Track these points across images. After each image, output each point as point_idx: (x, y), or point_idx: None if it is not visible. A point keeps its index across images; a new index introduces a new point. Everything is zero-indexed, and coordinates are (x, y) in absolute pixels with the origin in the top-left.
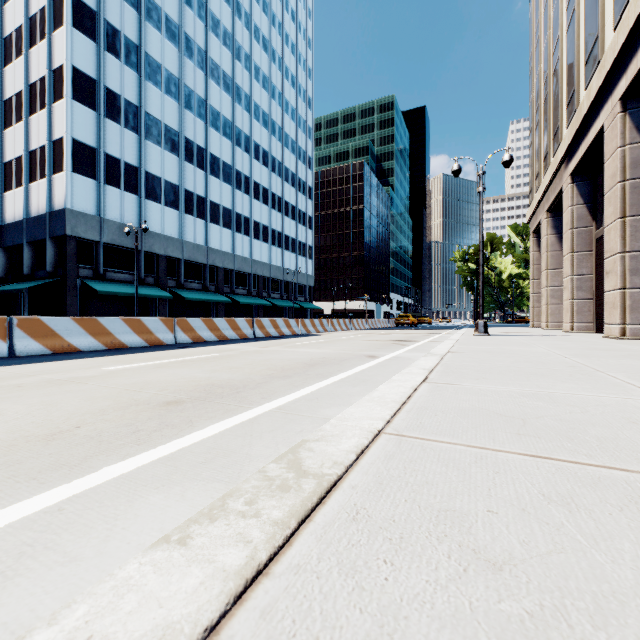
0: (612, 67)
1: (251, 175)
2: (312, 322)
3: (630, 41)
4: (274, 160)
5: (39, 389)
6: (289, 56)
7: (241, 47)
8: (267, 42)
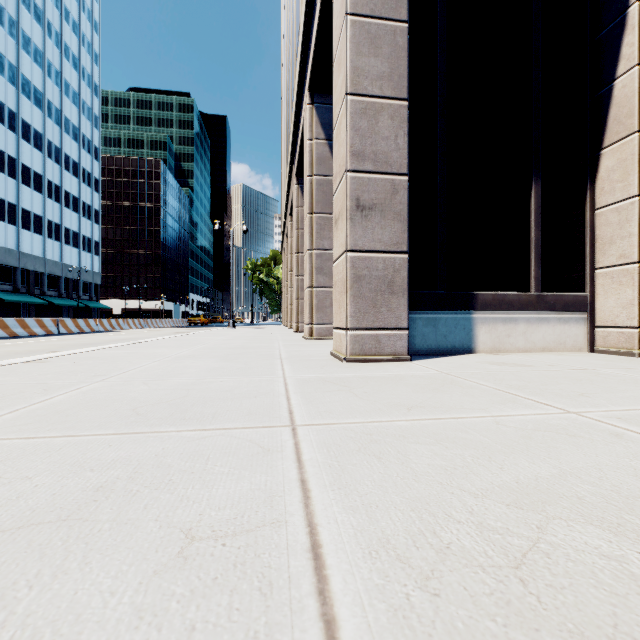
0: (287, 199)
1: (18, 157)
2: (109, 321)
3: (289, 193)
4: (50, 144)
5: (7, 346)
6: (70, 34)
7: (4, 9)
8: (41, 12)
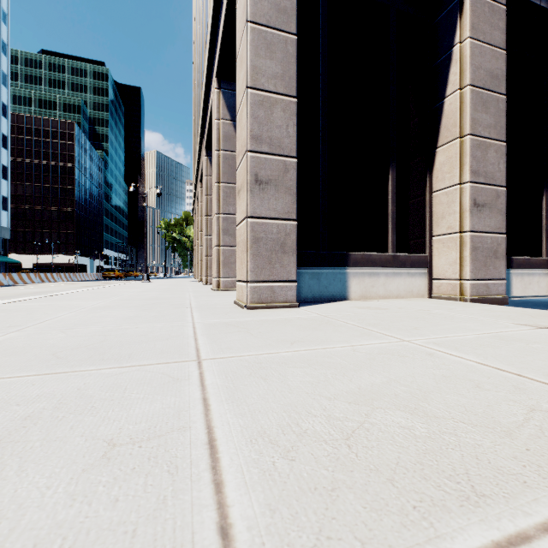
0: (197, 168)
1: None
2: (20, 275)
3: (199, 163)
4: None
5: None
6: None
7: None
8: None
